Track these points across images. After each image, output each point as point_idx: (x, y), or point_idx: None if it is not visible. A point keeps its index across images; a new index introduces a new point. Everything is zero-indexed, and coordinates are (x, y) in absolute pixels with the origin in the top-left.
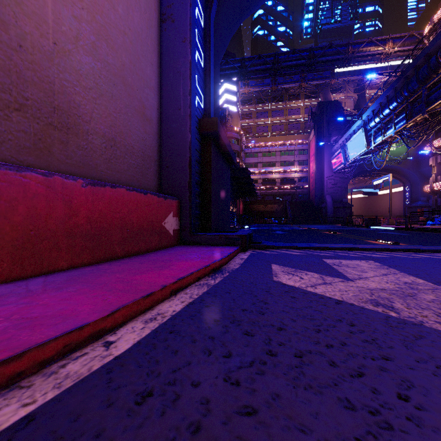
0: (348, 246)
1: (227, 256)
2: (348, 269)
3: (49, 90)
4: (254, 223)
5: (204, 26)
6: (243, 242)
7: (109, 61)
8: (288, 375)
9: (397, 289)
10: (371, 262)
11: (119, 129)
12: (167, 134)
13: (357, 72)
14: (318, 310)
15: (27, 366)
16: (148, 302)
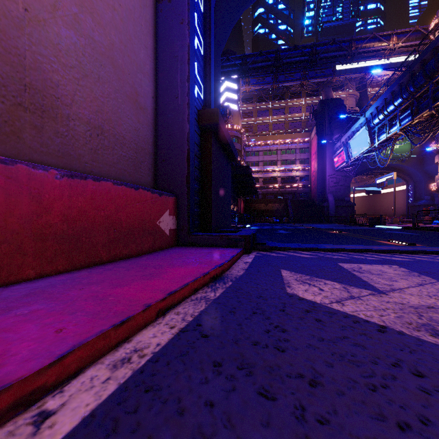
0: (362, 247)
1: (230, 260)
2: (373, 277)
3: (19, 64)
4: (255, 222)
5: (204, 12)
6: (247, 243)
7: (95, 38)
8: None
9: None
10: (396, 268)
11: (107, 116)
12: (163, 125)
13: (359, 69)
14: (359, 344)
15: None
16: (122, 332)
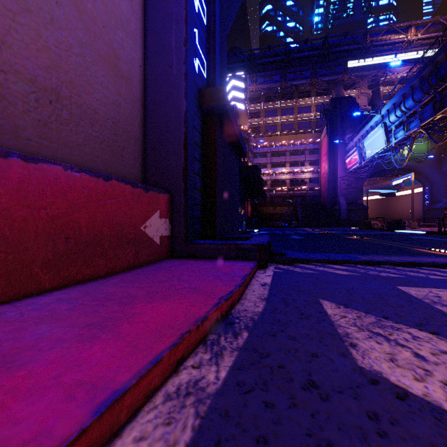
0: (410, 259)
1: (241, 285)
2: None
3: None
4: (263, 226)
5: None
6: (262, 254)
7: None
8: None
9: None
10: None
11: (67, 77)
12: (154, 102)
13: (371, 66)
14: None
15: None
16: None
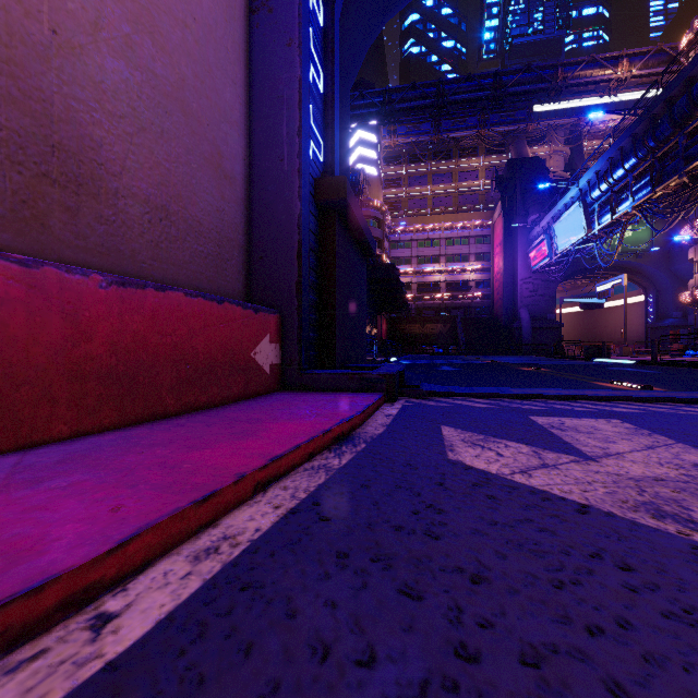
0: (568, 392)
1: (363, 412)
2: (580, 437)
3: (43, 114)
4: (405, 353)
5: (323, 25)
6: (390, 385)
7: (156, 71)
8: None
9: (686, 478)
10: (617, 423)
11: (175, 191)
12: (261, 203)
13: (569, 111)
14: (547, 528)
15: None
16: (206, 512)
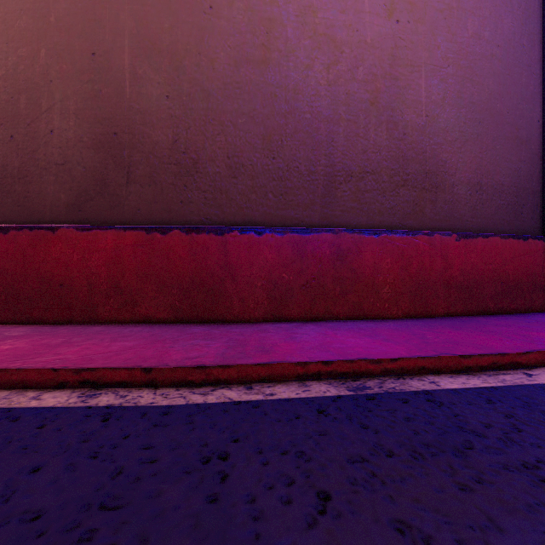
0: None
1: None
2: None
3: (422, 159)
4: None
5: None
6: None
7: (473, 101)
8: None
9: None
10: None
11: (485, 170)
12: None
13: None
14: None
15: (472, 365)
16: None
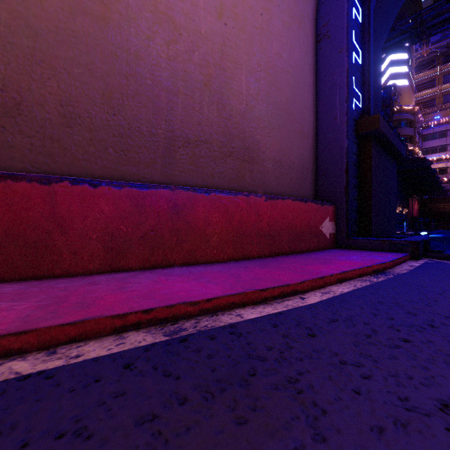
0: None
1: (392, 261)
2: None
3: (243, 137)
4: (438, 229)
5: (362, 20)
6: (414, 249)
7: (277, 101)
8: (445, 337)
9: None
10: None
11: (284, 152)
12: (323, 145)
13: None
14: None
15: (268, 296)
16: (321, 282)
